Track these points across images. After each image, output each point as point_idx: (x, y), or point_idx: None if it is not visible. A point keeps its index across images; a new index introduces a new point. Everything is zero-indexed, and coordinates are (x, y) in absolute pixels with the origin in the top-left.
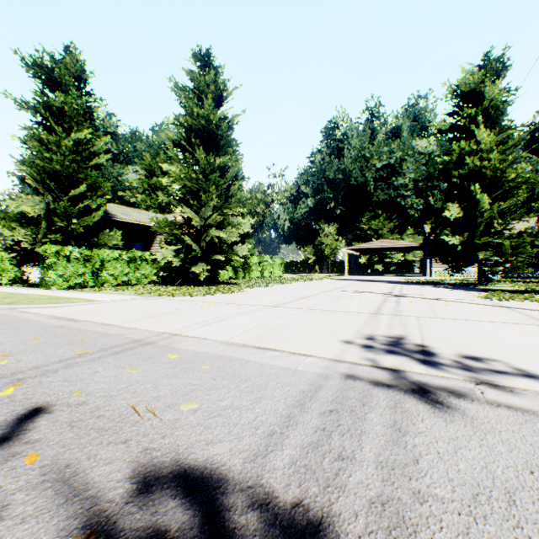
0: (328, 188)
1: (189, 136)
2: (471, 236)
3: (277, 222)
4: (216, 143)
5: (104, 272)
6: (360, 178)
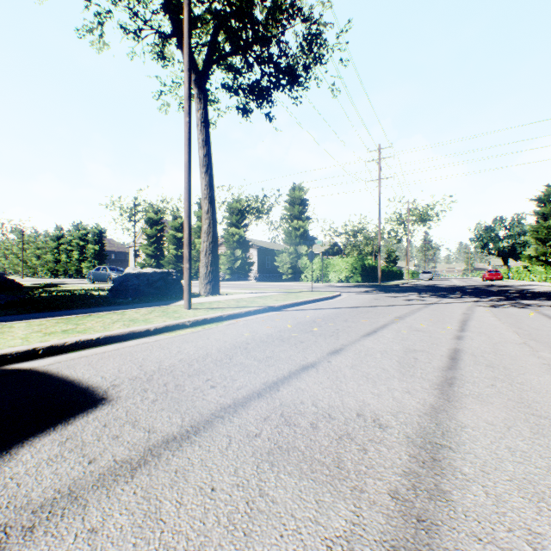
0: None
1: None
2: None
3: None
4: None
5: None
6: None
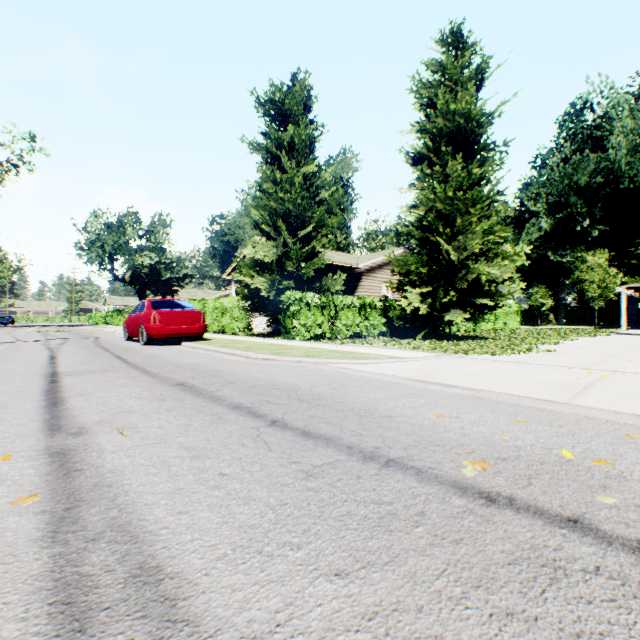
0: (578, 199)
1: (436, 145)
2: None
3: None
4: (472, 148)
5: (336, 321)
6: None
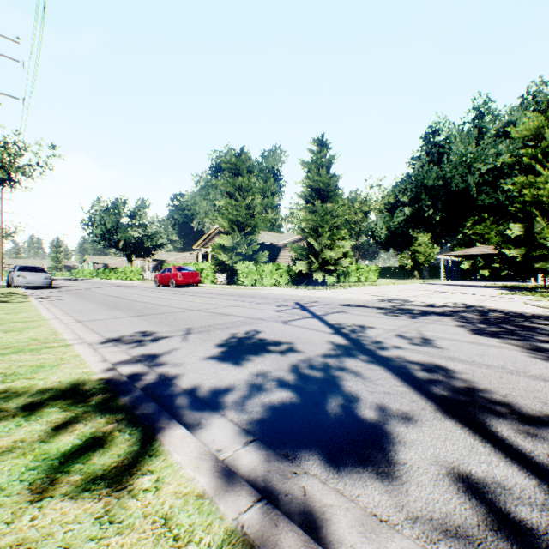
0: (426, 196)
1: (310, 193)
2: (529, 249)
3: (374, 230)
4: (327, 194)
5: (263, 277)
6: (461, 184)
